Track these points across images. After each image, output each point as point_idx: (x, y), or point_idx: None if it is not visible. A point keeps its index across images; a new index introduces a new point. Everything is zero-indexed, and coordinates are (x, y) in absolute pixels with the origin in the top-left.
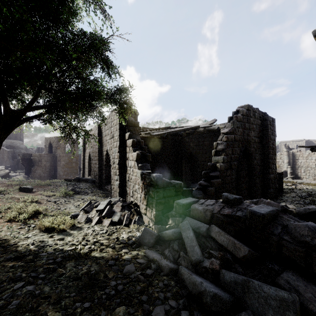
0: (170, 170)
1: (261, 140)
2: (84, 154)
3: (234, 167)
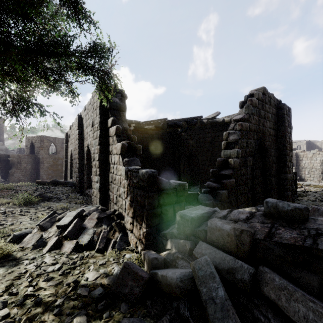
0: (166, 171)
1: (276, 133)
2: (66, 154)
3: (249, 163)
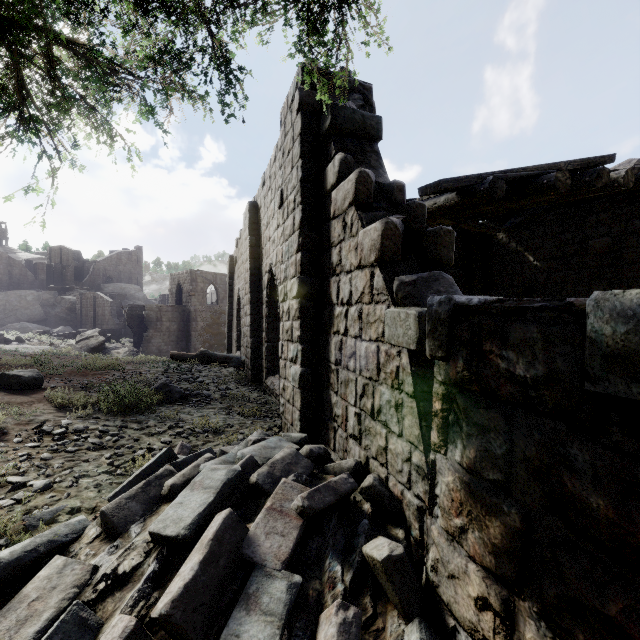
0: None
1: None
2: (230, 299)
3: None
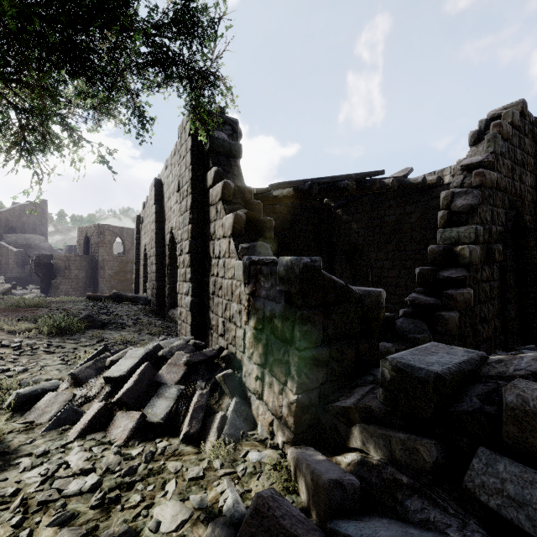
0: None
1: None
2: (138, 251)
3: (498, 257)
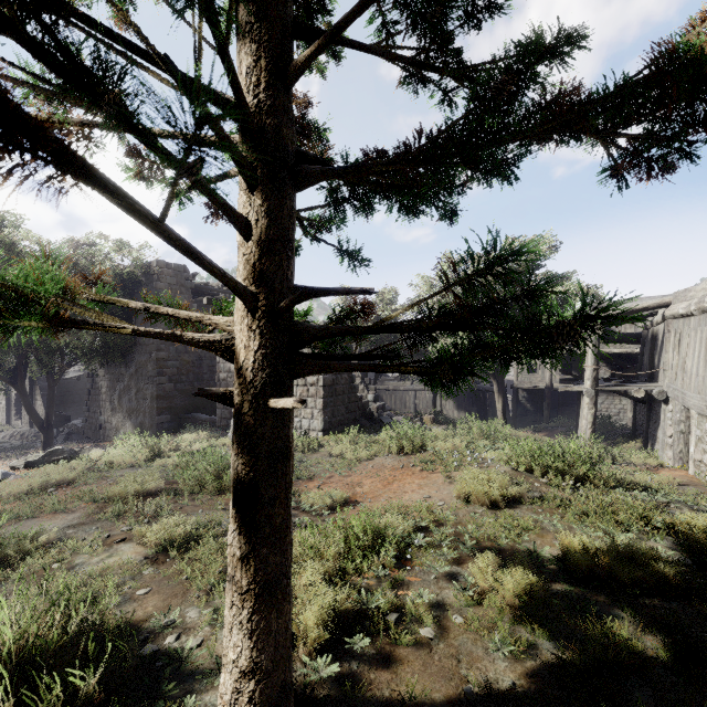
0: None
1: None
2: None
3: None
